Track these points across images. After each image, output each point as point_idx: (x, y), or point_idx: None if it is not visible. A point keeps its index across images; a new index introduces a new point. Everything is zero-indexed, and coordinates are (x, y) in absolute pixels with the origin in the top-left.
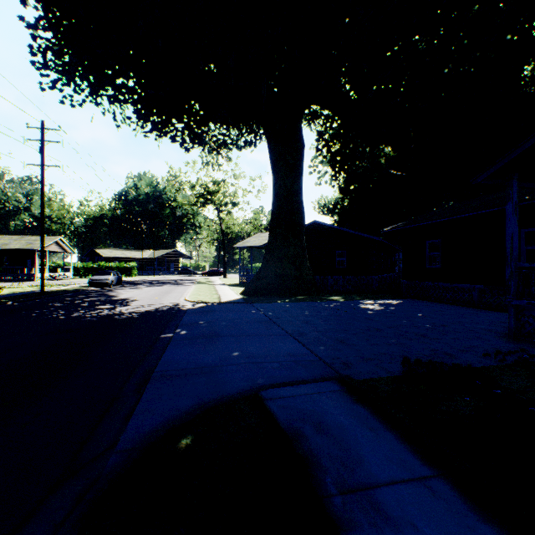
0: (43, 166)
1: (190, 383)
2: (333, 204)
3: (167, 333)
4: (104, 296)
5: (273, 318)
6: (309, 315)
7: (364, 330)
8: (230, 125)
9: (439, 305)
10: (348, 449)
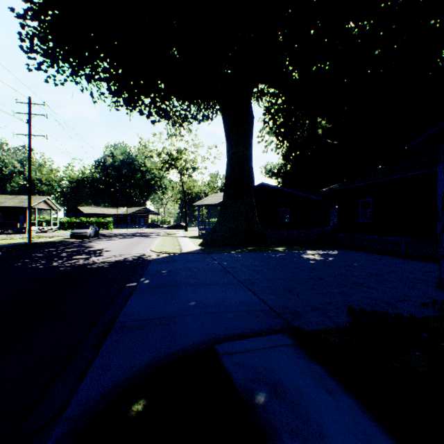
0: (29, 136)
1: (148, 335)
2: (278, 169)
3: (132, 282)
4: (82, 247)
5: (227, 268)
6: (259, 265)
7: (309, 279)
8: (190, 101)
9: (371, 255)
10: (307, 418)
